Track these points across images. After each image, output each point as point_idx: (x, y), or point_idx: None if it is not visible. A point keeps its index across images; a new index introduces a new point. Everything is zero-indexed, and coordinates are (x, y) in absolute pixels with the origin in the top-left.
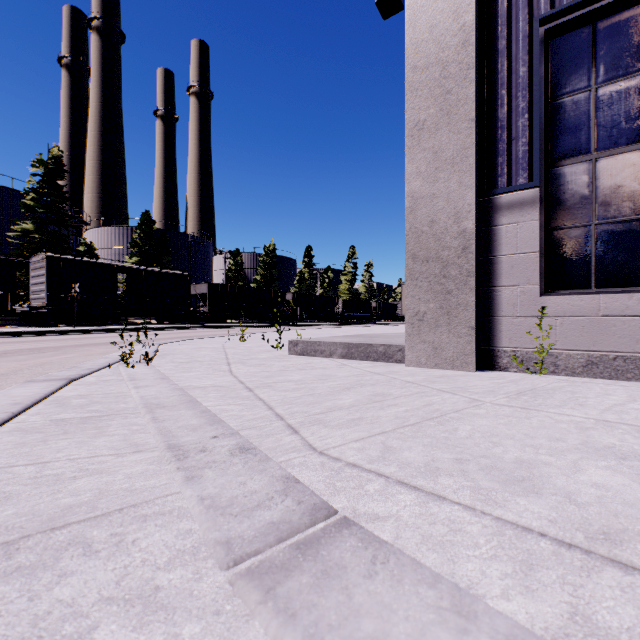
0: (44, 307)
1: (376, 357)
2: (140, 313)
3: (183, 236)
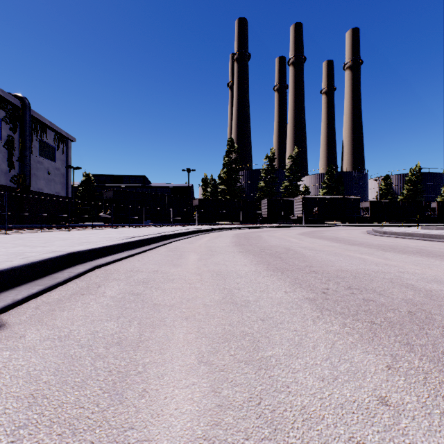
0: (301, 217)
1: (443, 229)
2: (335, 218)
3: (349, 173)
